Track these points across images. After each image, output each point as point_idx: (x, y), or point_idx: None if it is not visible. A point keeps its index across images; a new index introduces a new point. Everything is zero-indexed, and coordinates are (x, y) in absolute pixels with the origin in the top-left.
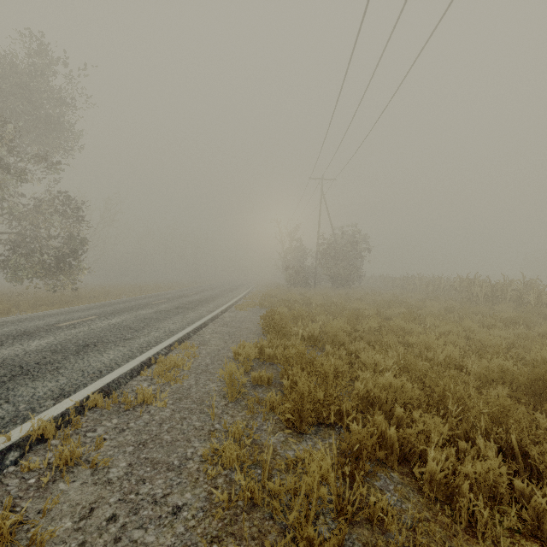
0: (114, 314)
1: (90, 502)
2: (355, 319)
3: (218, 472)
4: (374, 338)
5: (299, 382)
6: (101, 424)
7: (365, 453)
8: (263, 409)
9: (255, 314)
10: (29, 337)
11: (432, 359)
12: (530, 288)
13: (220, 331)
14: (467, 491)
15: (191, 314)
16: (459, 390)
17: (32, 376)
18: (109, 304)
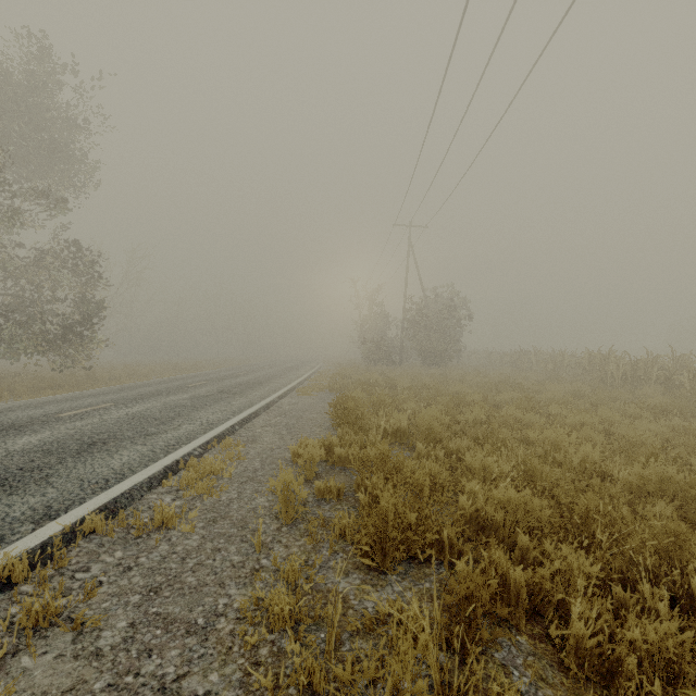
0: (136, 401)
1: (63, 689)
2: (455, 407)
3: (261, 636)
4: (482, 432)
5: (381, 498)
6: (98, 559)
7: (481, 611)
8: (330, 537)
9: (322, 401)
10: (17, 431)
11: (564, 463)
12: (681, 366)
13: (275, 423)
14: (636, 670)
15: (239, 400)
16: (610, 510)
17: (10, 488)
18: (132, 387)
